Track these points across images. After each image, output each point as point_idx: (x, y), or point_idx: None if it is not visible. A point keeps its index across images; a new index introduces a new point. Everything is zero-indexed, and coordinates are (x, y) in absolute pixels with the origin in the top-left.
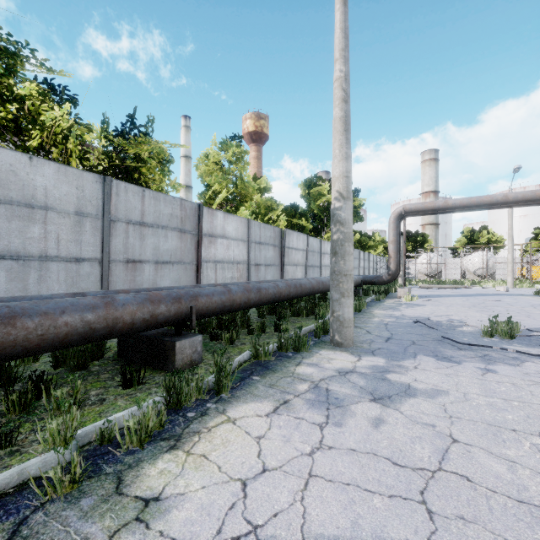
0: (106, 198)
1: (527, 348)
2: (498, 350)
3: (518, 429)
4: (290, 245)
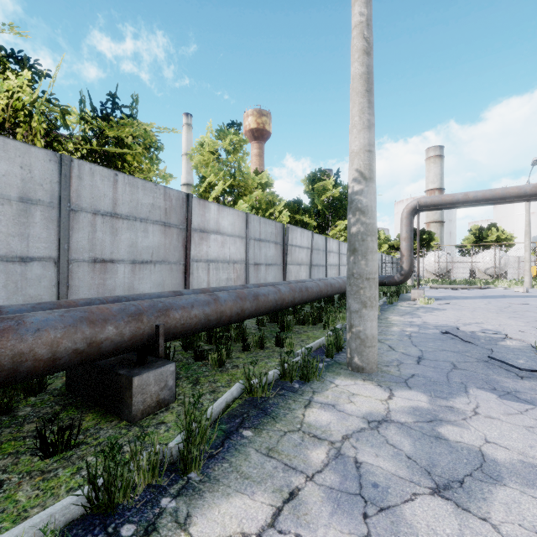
0: (64, 182)
1: None
2: None
3: None
4: (293, 242)
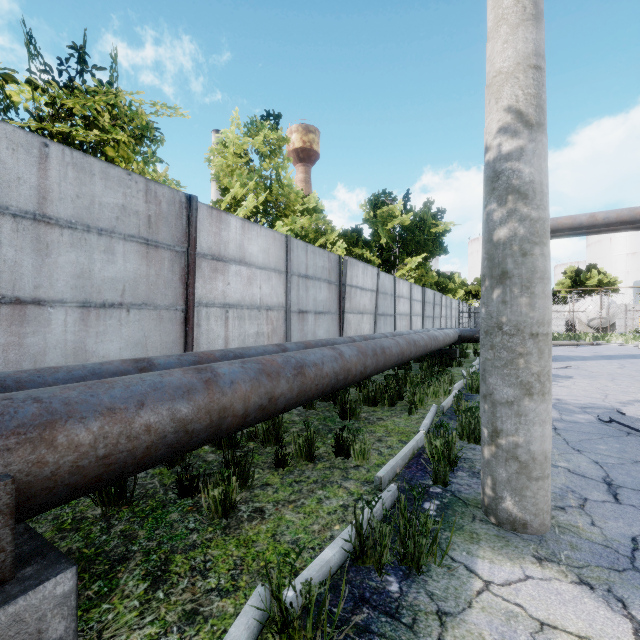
0: None
1: None
2: None
3: None
4: (353, 281)
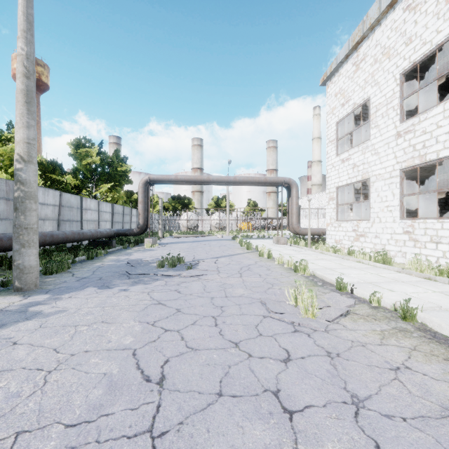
0: None
1: (173, 272)
2: (153, 276)
3: (81, 324)
4: None
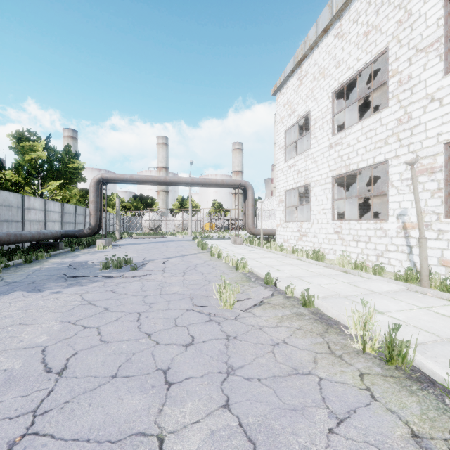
0: None
1: (117, 273)
2: (94, 277)
3: None
4: None
